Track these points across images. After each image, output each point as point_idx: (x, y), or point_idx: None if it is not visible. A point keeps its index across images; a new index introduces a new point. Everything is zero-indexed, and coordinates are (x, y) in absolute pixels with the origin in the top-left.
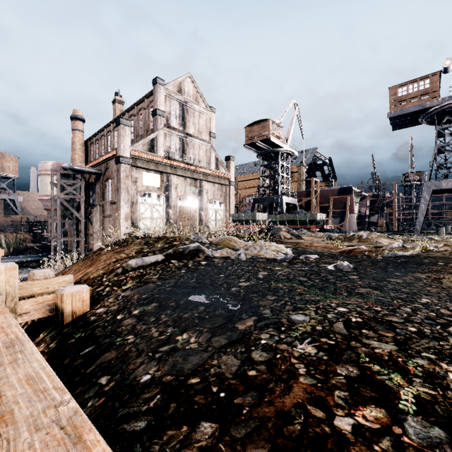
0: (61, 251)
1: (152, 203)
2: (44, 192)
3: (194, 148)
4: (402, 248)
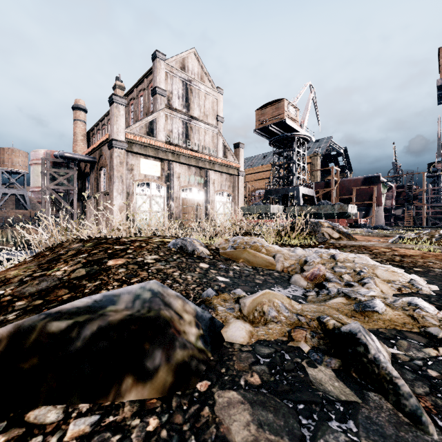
0: None
1: (151, 194)
2: (36, 183)
3: (199, 133)
4: None
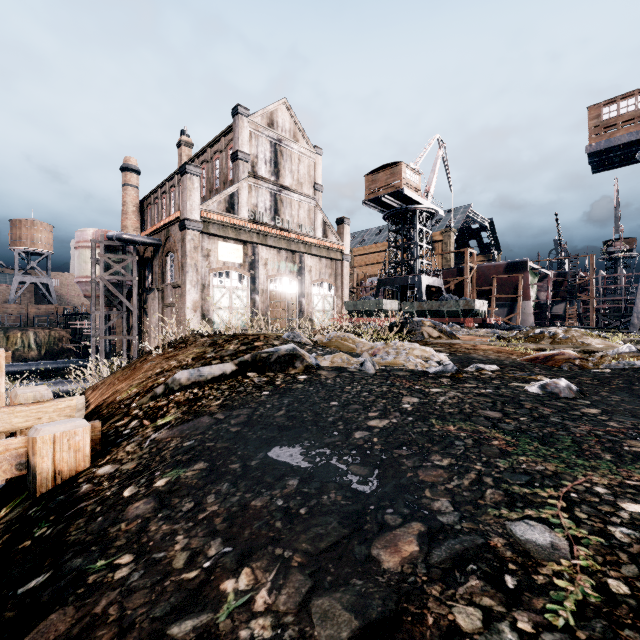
0: (106, 354)
1: (231, 287)
2: (83, 272)
3: (292, 207)
4: (638, 354)
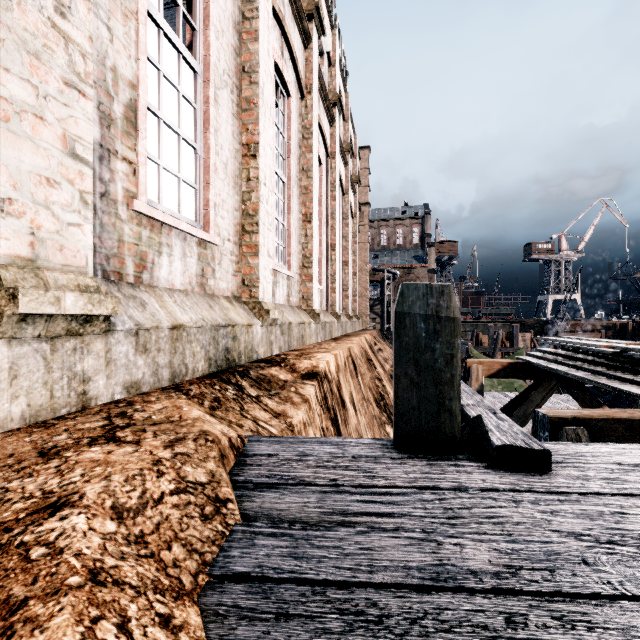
0: None
1: None
2: None
3: None
4: None
